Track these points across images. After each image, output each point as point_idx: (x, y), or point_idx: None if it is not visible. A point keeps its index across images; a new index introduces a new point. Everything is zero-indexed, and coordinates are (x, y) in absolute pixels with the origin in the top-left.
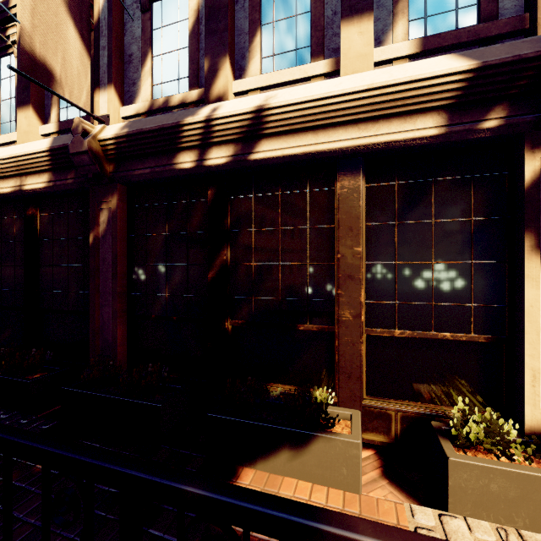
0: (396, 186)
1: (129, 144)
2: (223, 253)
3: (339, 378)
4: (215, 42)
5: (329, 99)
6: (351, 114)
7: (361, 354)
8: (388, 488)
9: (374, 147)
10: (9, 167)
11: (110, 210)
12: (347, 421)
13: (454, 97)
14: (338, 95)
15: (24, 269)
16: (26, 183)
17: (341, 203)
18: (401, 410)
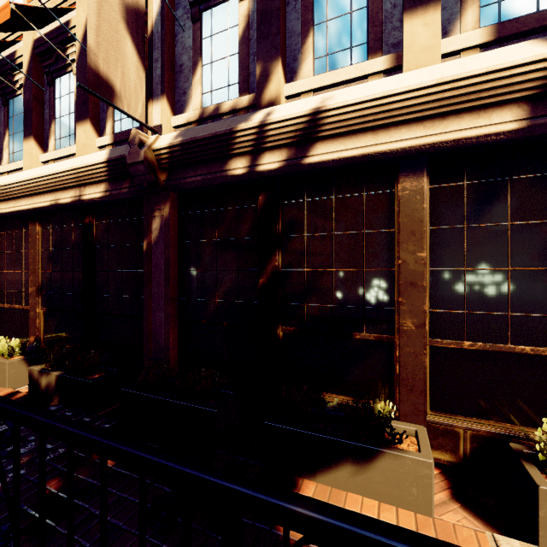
0: (464, 186)
1: (182, 153)
2: (274, 259)
3: (400, 390)
4: (267, 46)
5: (392, 97)
6: (416, 112)
7: (425, 366)
8: (461, 512)
9: (442, 145)
10: (70, 179)
11: (162, 218)
12: (412, 437)
13: (538, 87)
14: (402, 93)
15: (82, 274)
16: (85, 193)
17: (402, 206)
18: (471, 428)
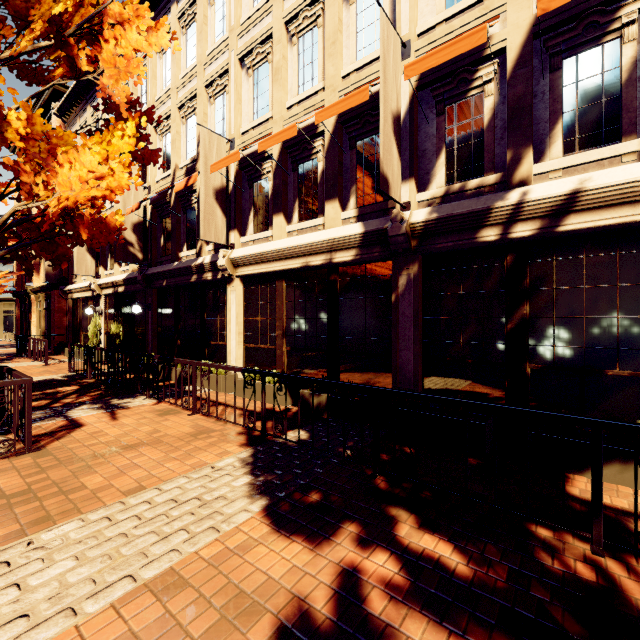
0: None
1: (437, 225)
2: (523, 308)
3: None
4: (518, 136)
5: None
6: None
7: None
8: None
9: None
10: (324, 246)
11: (408, 275)
12: None
13: None
14: None
15: (327, 321)
16: (335, 257)
17: None
18: None
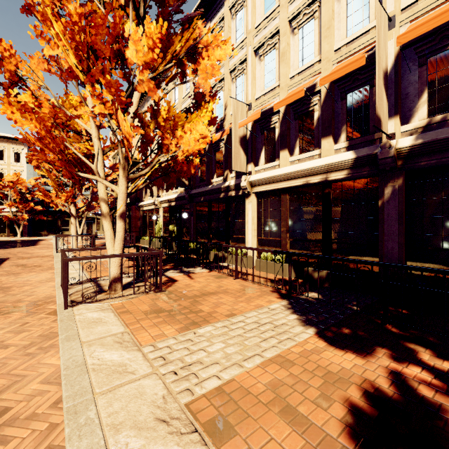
0: None
1: (421, 148)
2: None
3: None
4: None
5: None
6: None
7: None
8: None
9: None
10: (321, 169)
11: (393, 186)
12: None
13: None
14: None
15: (322, 220)
16: (330, 176)
17: None
18: None
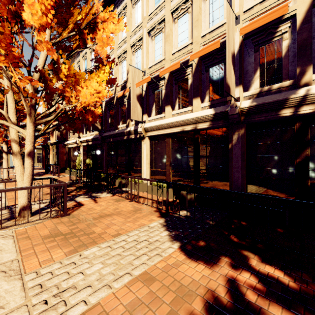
0: None
1: (255, 108)
2: (306, 150)
3: None
4: (304, 60)
5: None
6: None
7: None
8: None
9: None
10: (192, 121)
11: (238, 134)
12: None
13: None
14: None
15: (193, 157)
16: (198, 126)
17: None
18: None
